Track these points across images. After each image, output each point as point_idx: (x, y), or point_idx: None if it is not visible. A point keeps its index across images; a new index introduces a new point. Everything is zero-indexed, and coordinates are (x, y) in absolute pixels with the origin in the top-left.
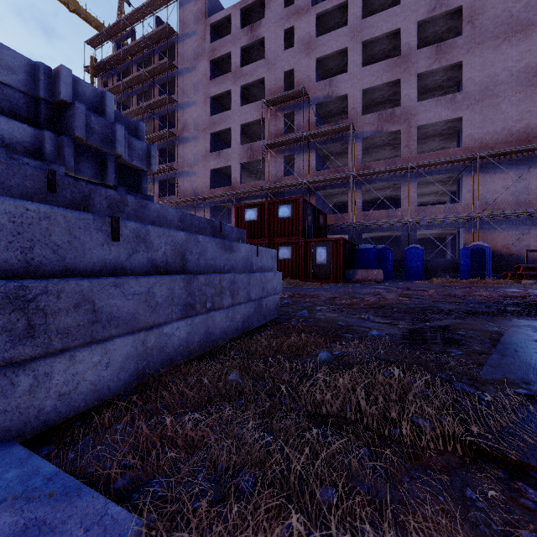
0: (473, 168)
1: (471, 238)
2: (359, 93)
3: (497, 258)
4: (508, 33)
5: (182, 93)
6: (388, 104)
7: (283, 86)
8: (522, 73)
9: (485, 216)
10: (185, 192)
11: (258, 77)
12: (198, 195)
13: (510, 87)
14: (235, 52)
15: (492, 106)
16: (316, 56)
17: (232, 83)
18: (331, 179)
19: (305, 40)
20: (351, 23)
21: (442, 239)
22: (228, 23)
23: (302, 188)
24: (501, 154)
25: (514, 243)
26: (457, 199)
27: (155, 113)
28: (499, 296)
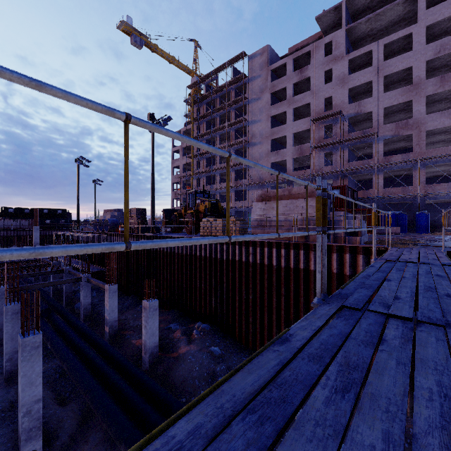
0: None
1: None
2: (381, 110)
3: None
4: None
5: (251, 114)
6: (402, 111)
7: (324, 107)
8: None
9: None
10: (253, 177)
11: (306, 102)
12: (262, 179)
13: None
14: (289, 87)
15: None
16: (349, 87)
17: (287, 107)
18: (360, 168)
19: (340, 77)
20: (375, 64)
21: (450, 203)
22: (282, 66)
23: (338, 173)
24: None
25: None
26: None
27: (232, 128)
28: None
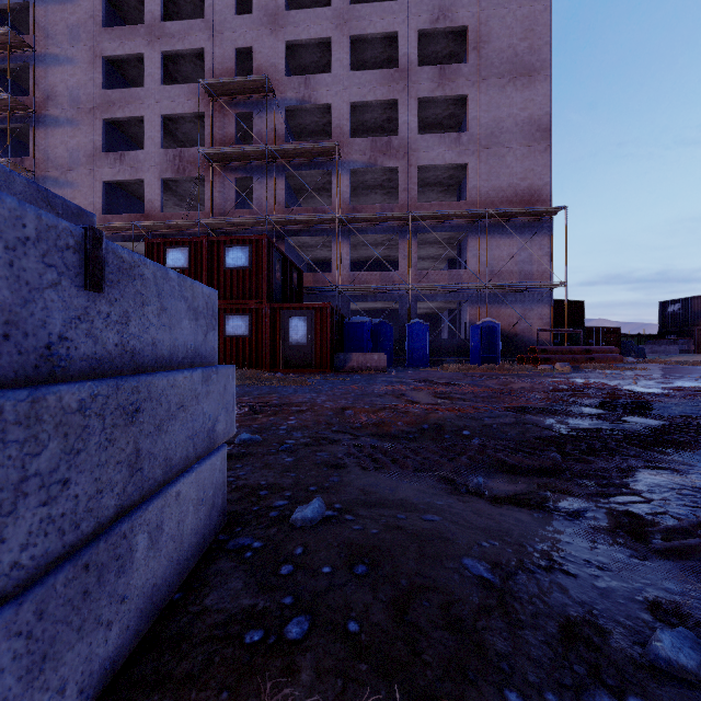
0: (479, 228)
1: (477, 314)
2: (346, 106)
3: (503, 338)
4: (513, 74)
5: (44, 36)
6: (380, 133)
7: (234, 69)
8: (526, 124)
9: (494, 287)
10: None
11: (193, 45)
12: None
13: (515, 138)
14: None
15: (497, 156)
16: (286, 38)
17: (146, 43)
18: (307, 222)
19: (270, 9)
20: (336, 5)
21: (437, 315)
22: None
23: (265, 230)
24: (507, 215)
25: (519, 322)
26: (458, 266)
27: None
28: (553, 390)
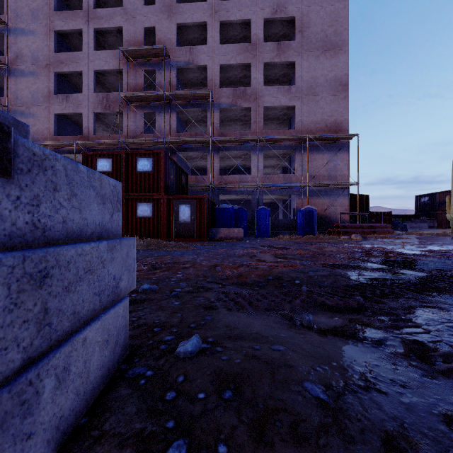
0: (303, 147)
1: (301, 203)
2: (217, 67)
3: (318, 218)
4: (324, 48)
5: (14, 16)
6: (239, 85)
7: (143, 41)
8: (332, 81)
9: (312, 185)
10: None
11: (116, 25)
12: (38, 140)
13: (326, 90)
14: None
15: (314, 101)
16: (177, 21)
17: (84, 22)
18: (191, 142)
19: (167, 2)
20: (210, 0)
21: (276, 204)
22: None
23: (163, 147)
24: (321, 139)
25: (328, 208)
26: (289, 172)
27: None
28: (352, 252)
